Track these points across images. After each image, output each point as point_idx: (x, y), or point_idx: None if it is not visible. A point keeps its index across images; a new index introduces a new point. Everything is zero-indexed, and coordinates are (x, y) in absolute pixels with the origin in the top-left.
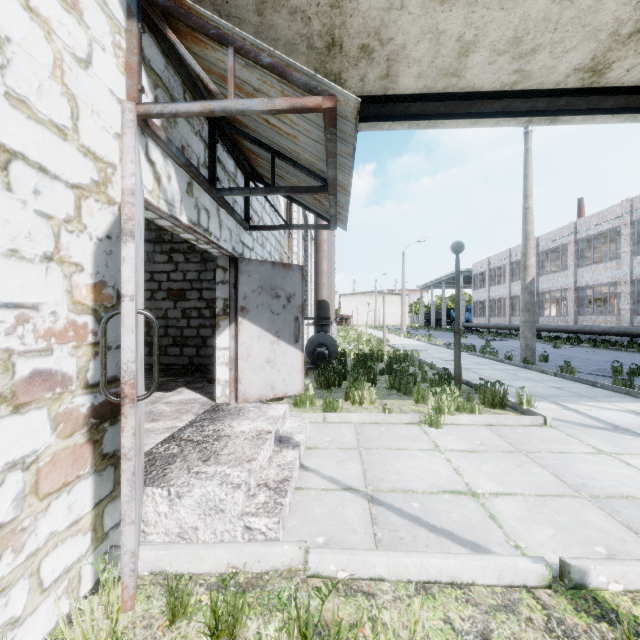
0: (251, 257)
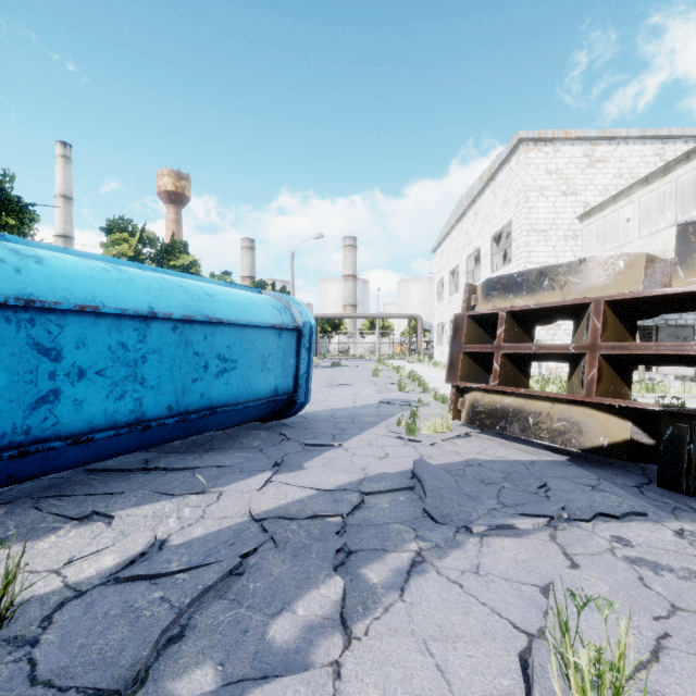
0: (677, 322)
